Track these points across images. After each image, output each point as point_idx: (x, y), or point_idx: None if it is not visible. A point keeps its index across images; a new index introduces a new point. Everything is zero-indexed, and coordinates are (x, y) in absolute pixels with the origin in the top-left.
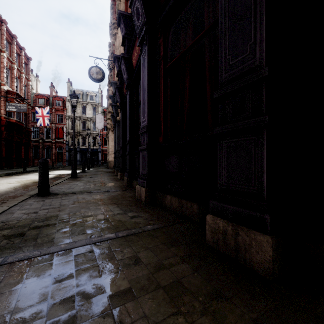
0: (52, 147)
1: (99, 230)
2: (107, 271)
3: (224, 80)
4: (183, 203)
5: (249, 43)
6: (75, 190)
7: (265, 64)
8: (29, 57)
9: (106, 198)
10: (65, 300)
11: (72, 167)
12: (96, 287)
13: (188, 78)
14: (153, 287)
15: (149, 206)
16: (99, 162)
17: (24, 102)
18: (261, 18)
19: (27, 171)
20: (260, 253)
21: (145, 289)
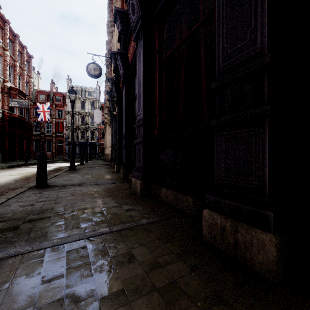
0: (53, 140)
1: (94, 223)
2: (99, 270)
3: (222, 70)
4: (178, 196)
5: (249, 29)
6: (73, 182)
7: (266, 50)
8: (31, 55)
9: (102, 191)
10: (52, 304)
11: (71, 160)
12: (87, 289)
13: (183, 71)
14: (147, 289)
15: (144, 198)
16: (97, 155)
17: (26, 97)
18: (263, 2)
19: (28, 163)
20: (262, 252)
21: (139, 292)
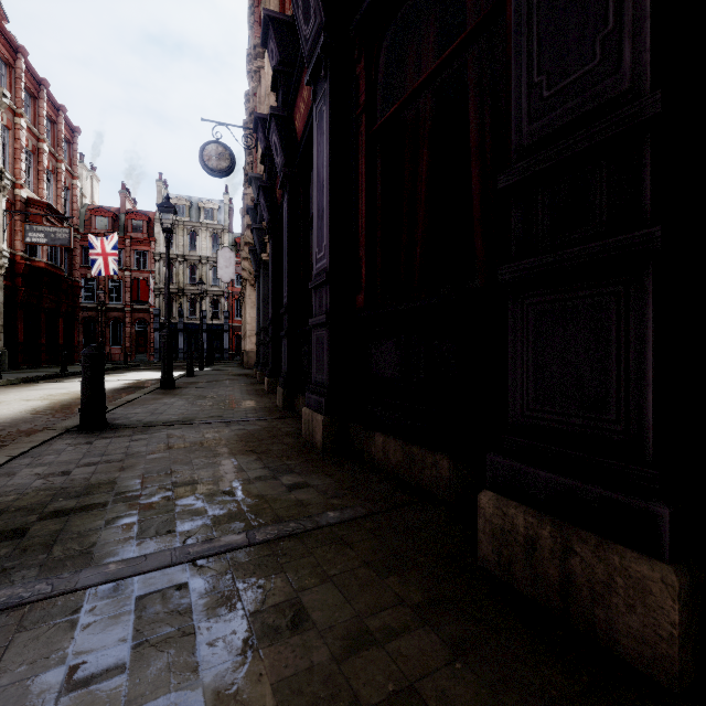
0: (126, 320)
1: (210, 521)
2: (217, 651)
3: (527, 142)
4: (413, 454)
5: (600, 33)
6: (166, 417)
7: (649, 83)
8: (76, 127)
9: (232, 438)
10: None
11: (164, 366)
12: None
13: (426, 154)
14: None
15: (332, 458)
16: (225, 353)
17: (65, 223)
18: None
19: (68, 373)
20: (640, 611)
21: None
